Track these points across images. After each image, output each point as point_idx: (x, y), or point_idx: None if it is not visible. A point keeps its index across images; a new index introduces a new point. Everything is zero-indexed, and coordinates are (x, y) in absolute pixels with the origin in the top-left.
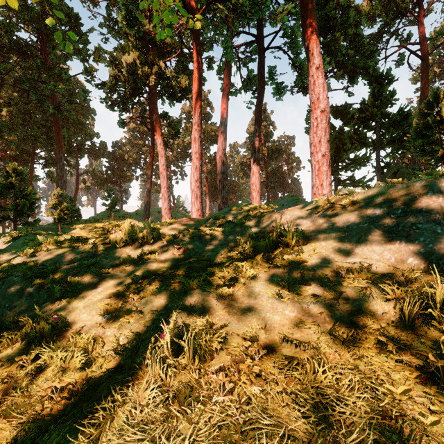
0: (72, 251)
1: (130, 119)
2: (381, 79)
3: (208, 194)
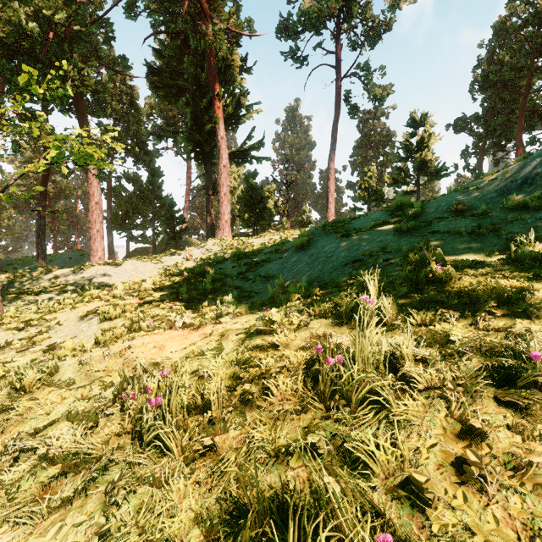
0: None
1: None
2: (155, 172)
3: None
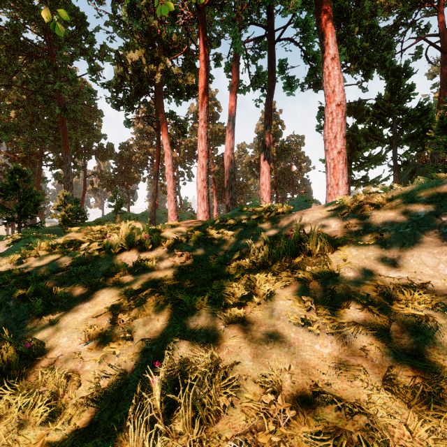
0: (62, 258)
1: (137, 120)
2: (399, 72)
3: (215, 195)
